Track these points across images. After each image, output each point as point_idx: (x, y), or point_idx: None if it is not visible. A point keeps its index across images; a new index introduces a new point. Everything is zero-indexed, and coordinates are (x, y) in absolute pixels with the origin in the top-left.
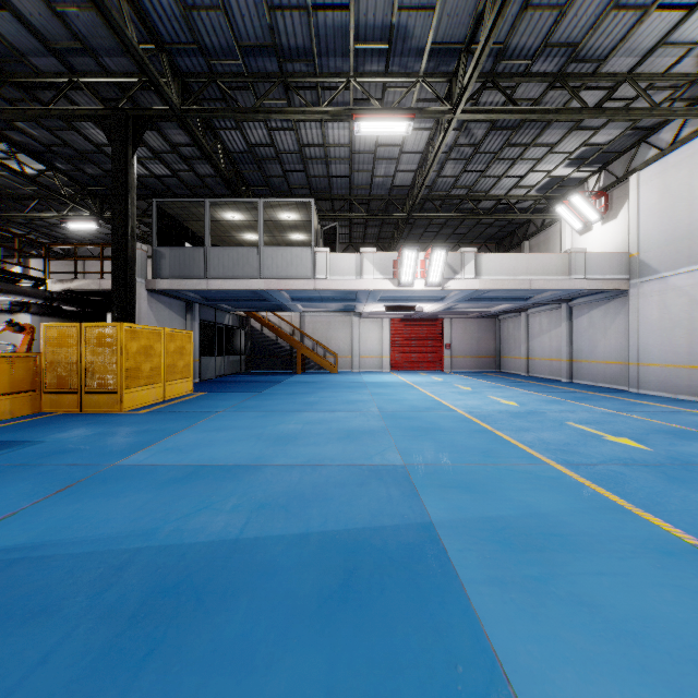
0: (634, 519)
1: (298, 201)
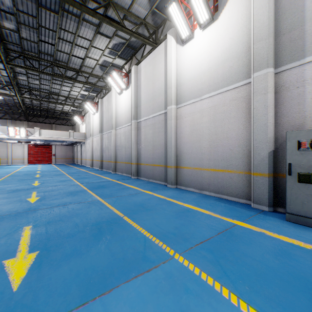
0: (3, 177)
1: None
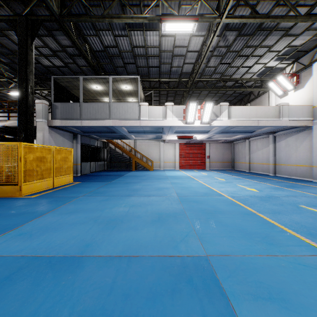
0: None
1: (131, 77)
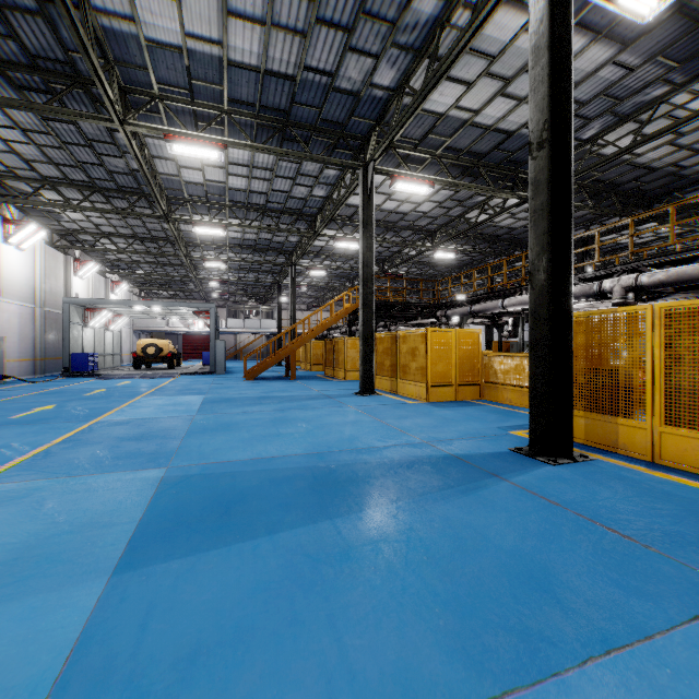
0: None
1: None
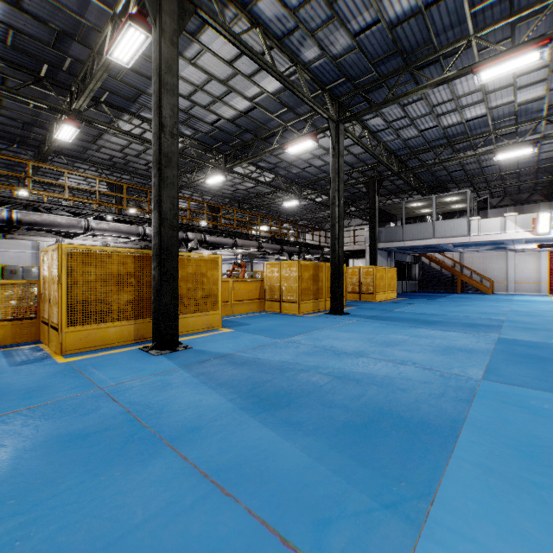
0: None
1: (458, 192)
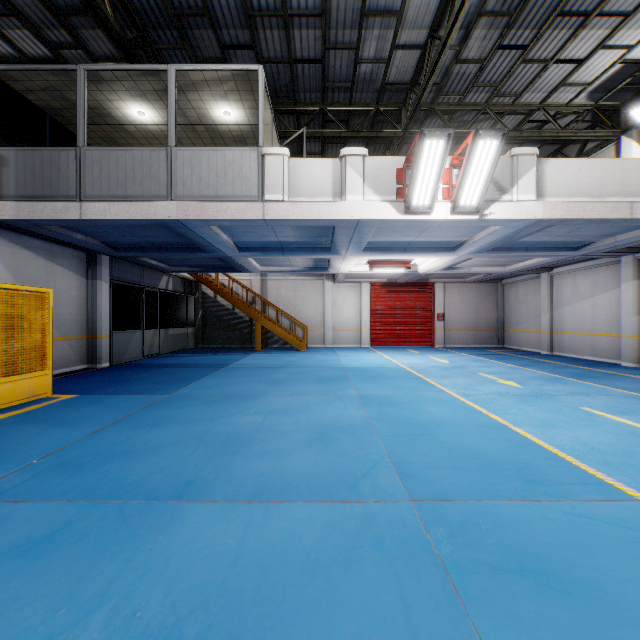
0: None
1: (235, 68)
